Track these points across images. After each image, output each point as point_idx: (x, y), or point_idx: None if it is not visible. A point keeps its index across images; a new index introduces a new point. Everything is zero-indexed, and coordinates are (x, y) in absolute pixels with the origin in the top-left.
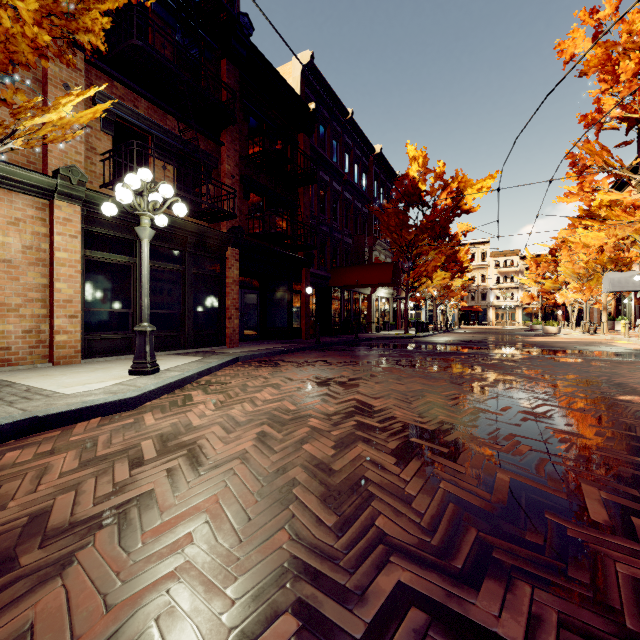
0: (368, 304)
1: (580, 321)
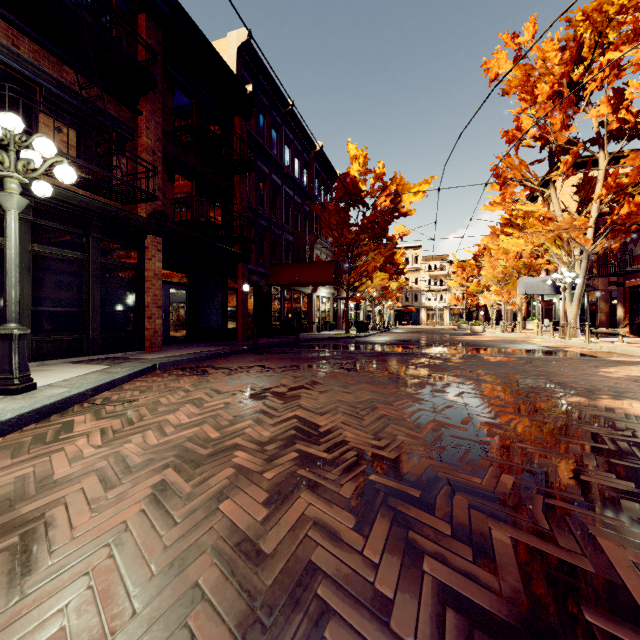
0: (309, 304)
1: (497, 321)
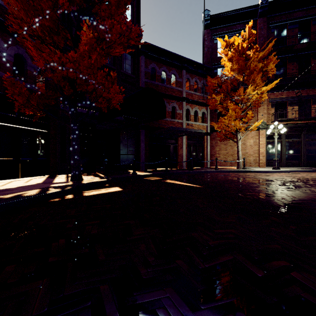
0: None
1: None
